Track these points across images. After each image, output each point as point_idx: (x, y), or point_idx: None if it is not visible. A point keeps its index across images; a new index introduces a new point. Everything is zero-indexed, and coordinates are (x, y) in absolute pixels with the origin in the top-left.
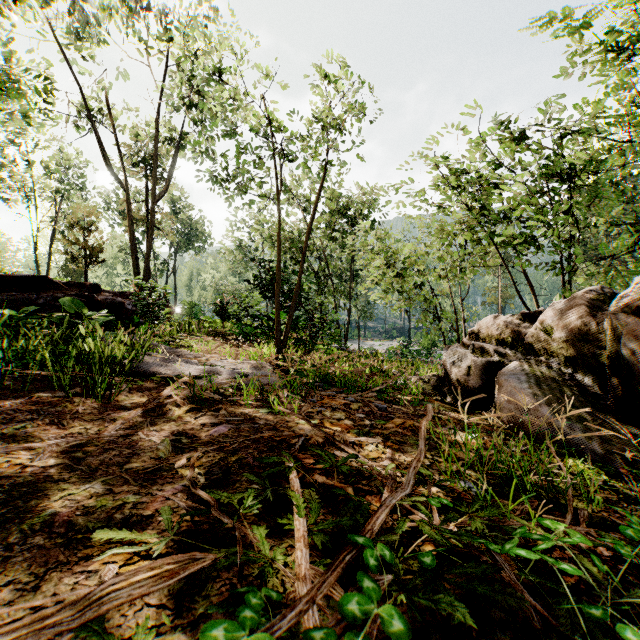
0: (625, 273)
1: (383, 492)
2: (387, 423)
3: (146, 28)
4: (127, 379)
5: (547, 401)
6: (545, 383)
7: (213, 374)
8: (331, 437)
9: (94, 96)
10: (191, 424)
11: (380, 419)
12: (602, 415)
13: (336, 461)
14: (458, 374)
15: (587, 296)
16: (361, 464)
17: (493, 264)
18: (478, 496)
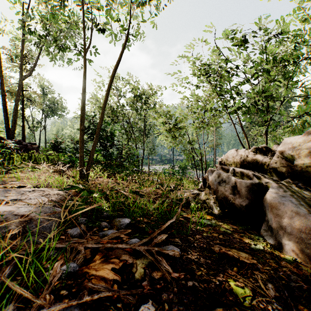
0: None
1: None
2: None
3: None
4: None
5: None
6: None
7: None
8: None
9: None
10: None
11: None
12: None
13: None
14: (225, 193)
15: None
16: None
17: (224, 122)
18: None
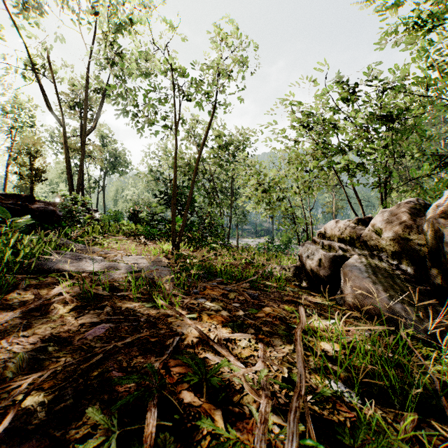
0: (429, 189)
1: (256, 417)
2: (258, 312)
3: (78, 5)
4: (32, 275)
5: (383, 288)
6: (379, 273)
7: (111, 269)
8: (206, 336)
9: (38, 54)
10: (69, 325)
11: (252, 307)
12: (426, 299)
13: (208, 367)
14: (312, 265)
15: (407, 205)
16: (233, 373)
17: (333, 184)
18: (360, 417)
